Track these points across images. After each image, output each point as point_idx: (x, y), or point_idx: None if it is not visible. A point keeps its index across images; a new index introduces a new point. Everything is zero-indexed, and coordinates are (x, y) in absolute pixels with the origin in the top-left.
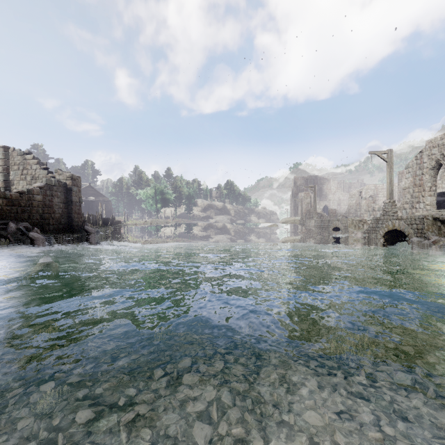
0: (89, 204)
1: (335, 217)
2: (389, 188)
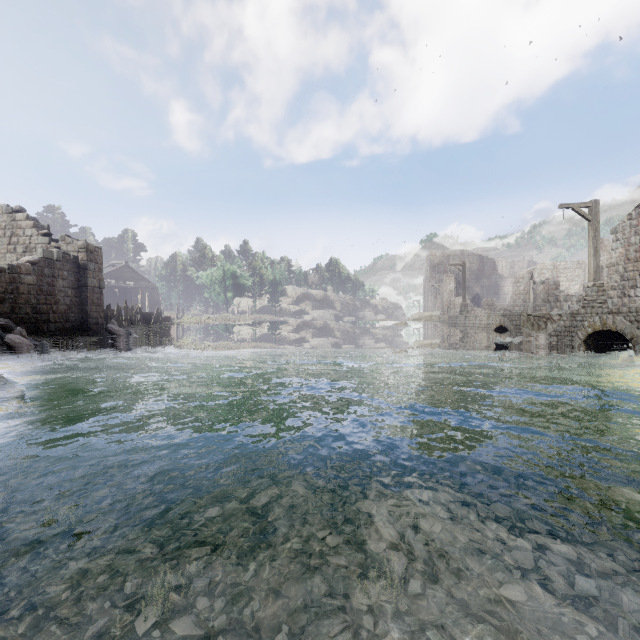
0: (125, 293)
1: (493, 311)
2: (594, 263)
